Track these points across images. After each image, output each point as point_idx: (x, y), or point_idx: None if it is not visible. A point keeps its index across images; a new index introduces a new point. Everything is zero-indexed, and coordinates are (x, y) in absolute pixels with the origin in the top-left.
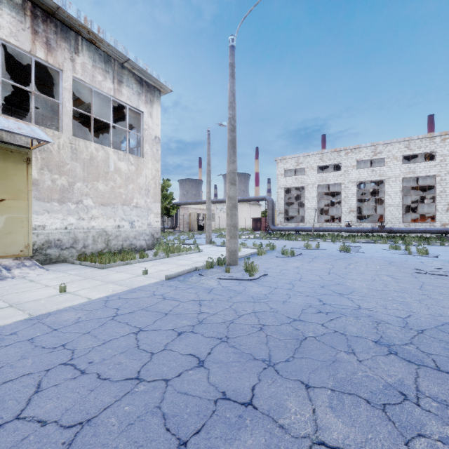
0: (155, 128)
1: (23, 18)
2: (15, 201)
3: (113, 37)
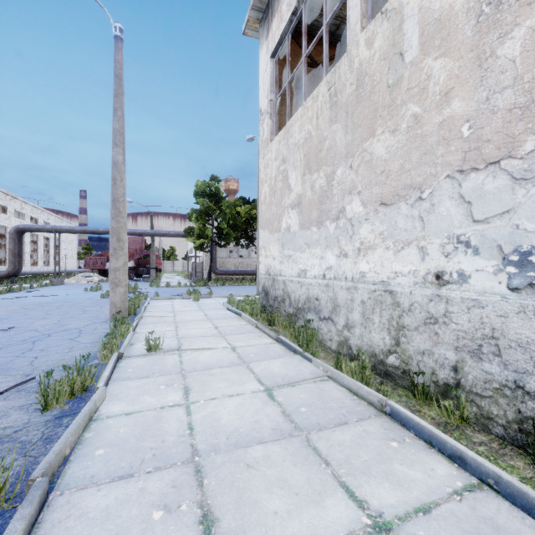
0: None
1: None
2: None
3: None
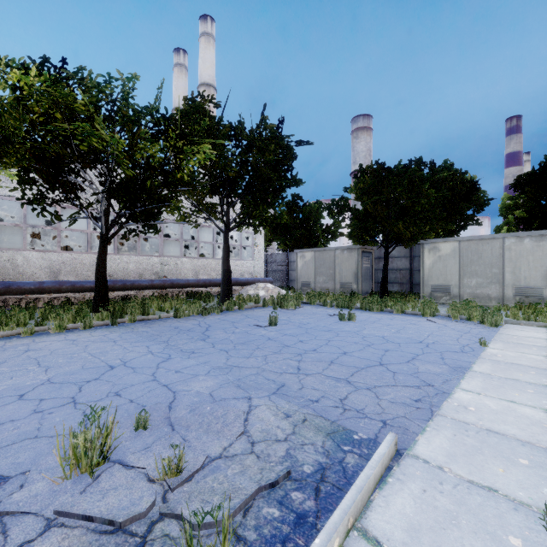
0: None
1: None
2: None
3: None
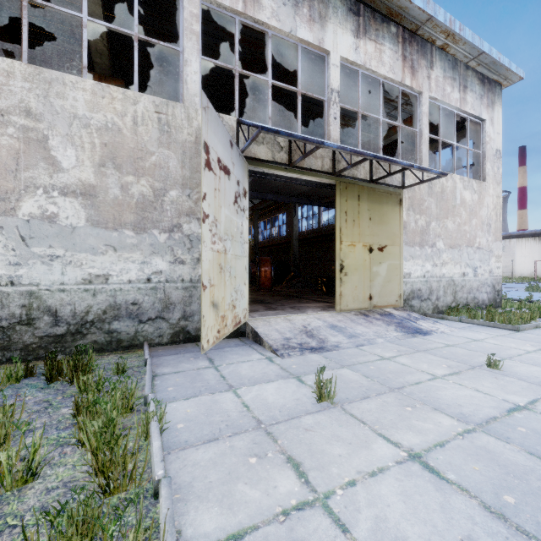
0: (495, 138)
1: (396, 47)
2: (392, 247)
3: (470, 31)
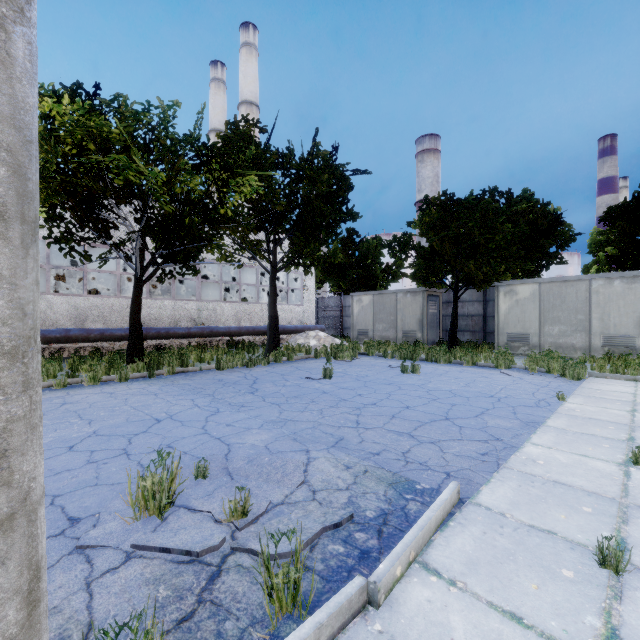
0: None
1: None
2: None
3: None
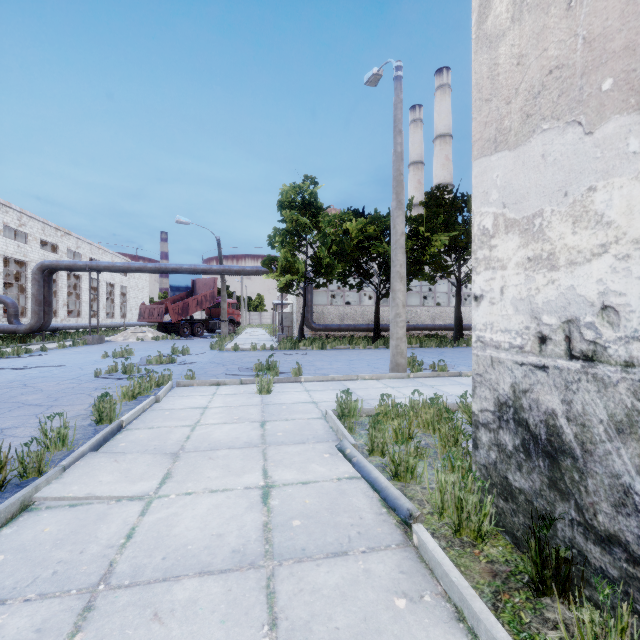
0: None
1: None
2: None
3: None
